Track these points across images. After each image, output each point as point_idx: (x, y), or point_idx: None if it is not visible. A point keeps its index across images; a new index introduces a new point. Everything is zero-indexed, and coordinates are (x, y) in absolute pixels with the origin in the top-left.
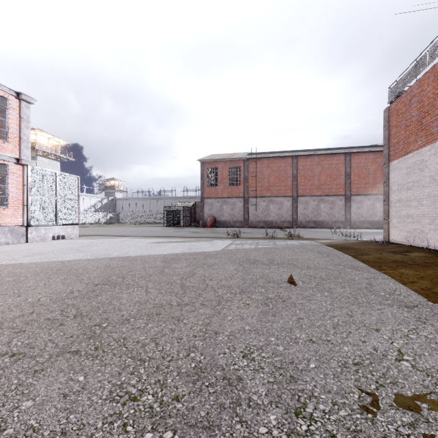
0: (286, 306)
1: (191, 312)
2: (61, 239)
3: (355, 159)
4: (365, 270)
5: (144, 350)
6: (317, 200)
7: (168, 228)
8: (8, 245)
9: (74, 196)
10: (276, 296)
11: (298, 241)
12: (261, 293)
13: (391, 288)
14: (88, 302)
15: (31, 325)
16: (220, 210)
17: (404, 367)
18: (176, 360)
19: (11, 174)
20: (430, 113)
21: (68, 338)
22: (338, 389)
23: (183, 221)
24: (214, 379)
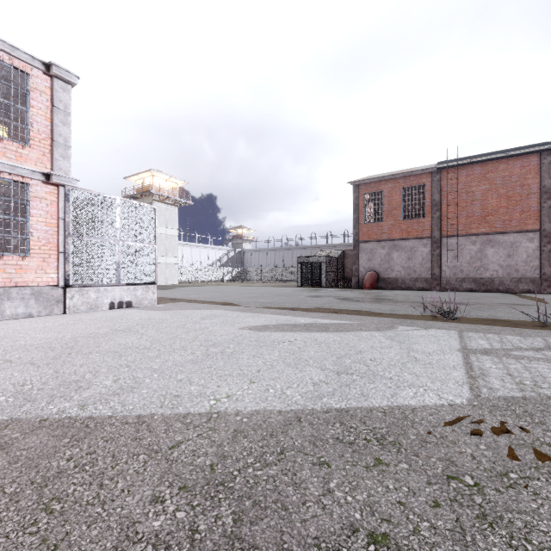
0: None
1: None
2: (125, 307)
3: None
4: None
5: None
6: None
7: (301, 290)
8: (22, 319)
9: (148, 238)
10: None
11: None
12: None
13: None
14: None
15: None
16: (386, 261)
17: None
18: None
19: (36, 200)
20: None
21: None
22: None
23: (325, 278)
24: None
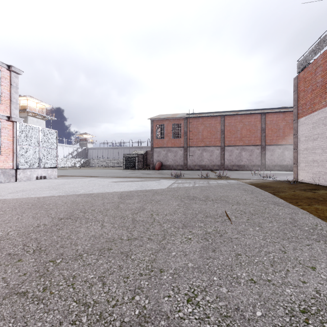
0: (224, 241)
1: (139, 247)
2: (43, 179)
3: (269, 117)
4: (285, 206)
5: (90, 292)
6: (239, 149)
7: (126, 171)
8: (1, 183)
9: (53, 146)
10: (214, 231)
11: (226, 181)
12: (201, 228)
13: (312, 223)
14: (50, 236)
15: None
16: (165, 157)
17: None
18: (120, 304)
19: (3, 128)
20: None
21: (20, 276)
22: None
23: (137, 165)
24: None
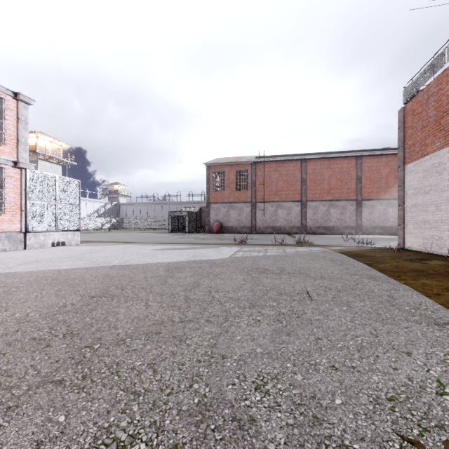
0: (301, 324)
1: (196, 330)
2: (61, 245)
3: (367, 162)
4: (383, 280)
5: (140, 380)
6: (327, 205)
7: (172, 234)
8: (5, 252)
9: (74, 201)
10: (290, 311)
11: (308, 248)
12: (273, 308)
13: (415, 301)
14: (81, 317)
15: (13, 346)
16: (226, 215)
17: (448, 403)
18: (176, 393)
19: (8, 177)
20: (448, 113)
21: (52, 363)
22: (373, 435)
23: (188, 227)
24: (221, 420)
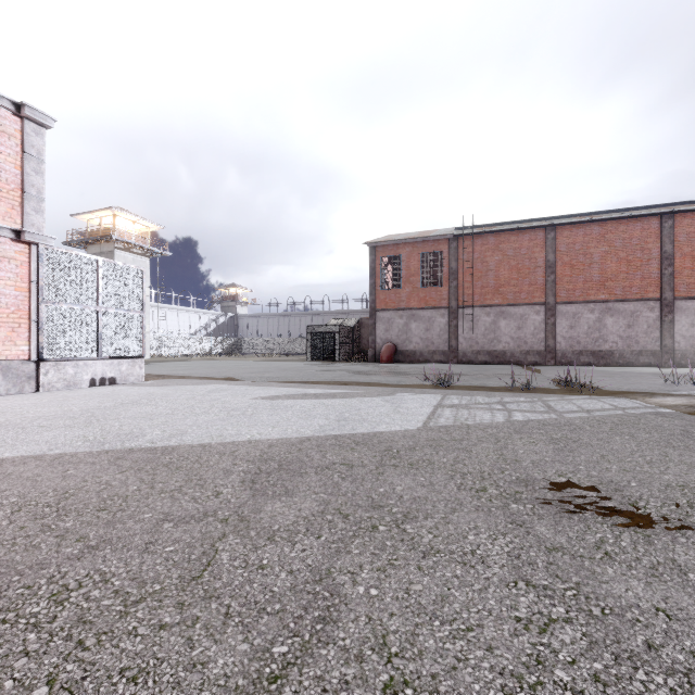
0: None
1: None
2: (108, 384)
3: (684, 224)
4: None
5: None
6: (598, 310)
7: (312, 364)
8: None
9: (134, 305)
10: None
11: (603, 401)
12: None
13: None
14: None
15: None
16: (404, 331)
17: None
18: None
19: (4, 260)
20: None
21: None
22: None
23: (339, 351)
24: None
